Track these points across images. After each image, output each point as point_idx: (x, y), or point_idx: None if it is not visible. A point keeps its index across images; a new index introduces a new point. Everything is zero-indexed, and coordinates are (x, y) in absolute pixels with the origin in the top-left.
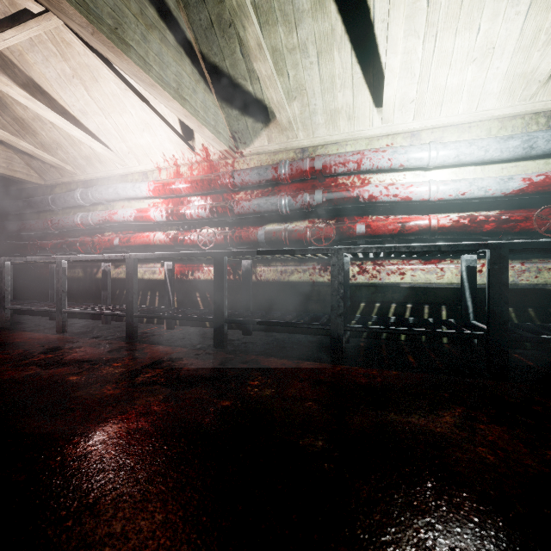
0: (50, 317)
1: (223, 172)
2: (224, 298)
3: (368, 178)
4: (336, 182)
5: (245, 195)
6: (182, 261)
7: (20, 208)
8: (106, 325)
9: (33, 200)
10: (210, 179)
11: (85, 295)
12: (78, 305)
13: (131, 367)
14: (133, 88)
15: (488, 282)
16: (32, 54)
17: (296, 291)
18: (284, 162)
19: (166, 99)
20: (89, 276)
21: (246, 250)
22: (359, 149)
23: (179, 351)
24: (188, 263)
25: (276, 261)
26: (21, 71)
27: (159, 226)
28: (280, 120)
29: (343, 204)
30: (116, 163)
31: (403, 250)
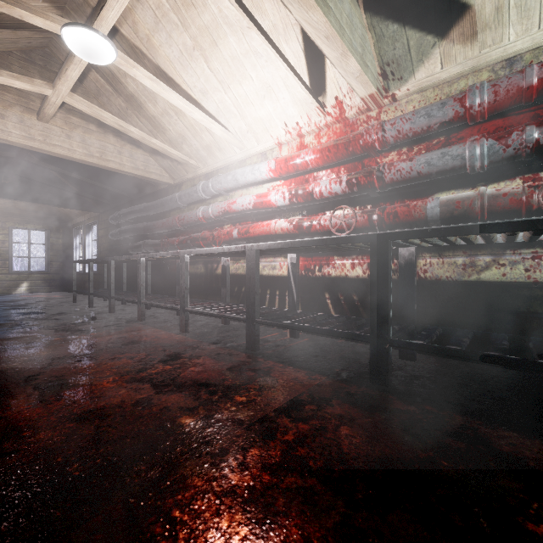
0: (177, 312)
1: (366, 127)
2: (388, 306)
3: None
4: None
5: (398, 155)
6: (310, 252)
7: (155, 209)
8: (225, 326)
9: (164, 199)
10: (347, 140)
11: (206, 292)
12: (200, 302)
13: (259, 408)
14: (257, 24)
15: None
16: (157, 35)
17: (495, 296)
18: (479, 84)
19: (304, 7)
20: (210, 272)
21: (432, 228)
22: None
23: (319, 382)
24: (314, 256)
25: (454, 248)
26: (149, 61)
27: (279, 213)
28: (479, 9)
29: None
30: (235, 147)
31: None
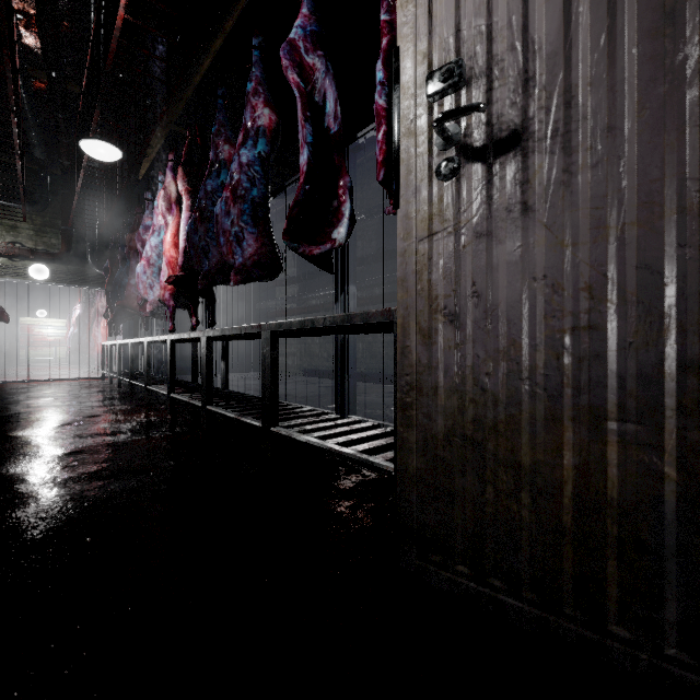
0: None
1: None
2: None
3: (34, 329)
4: (25, 329)
5: None
6: None
7: None
8: None
9: None
10: None
11: None
12: None
13: None
14: None
15: (55, 351)
16: None
17: None
18: None
19: None
20: None
21: None
22: (31, 323)
23: None
24: None
25: None
26: None
27: None
28: None
29: (27, 335)
30: None
31: (41, 346)
